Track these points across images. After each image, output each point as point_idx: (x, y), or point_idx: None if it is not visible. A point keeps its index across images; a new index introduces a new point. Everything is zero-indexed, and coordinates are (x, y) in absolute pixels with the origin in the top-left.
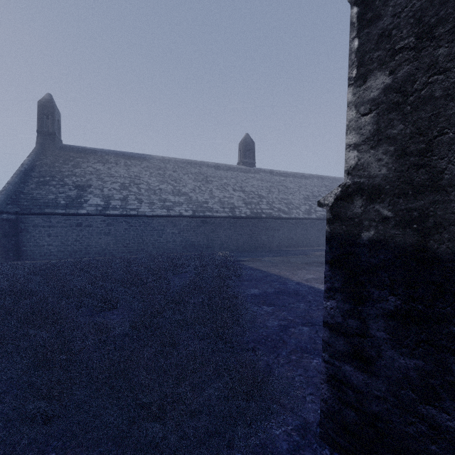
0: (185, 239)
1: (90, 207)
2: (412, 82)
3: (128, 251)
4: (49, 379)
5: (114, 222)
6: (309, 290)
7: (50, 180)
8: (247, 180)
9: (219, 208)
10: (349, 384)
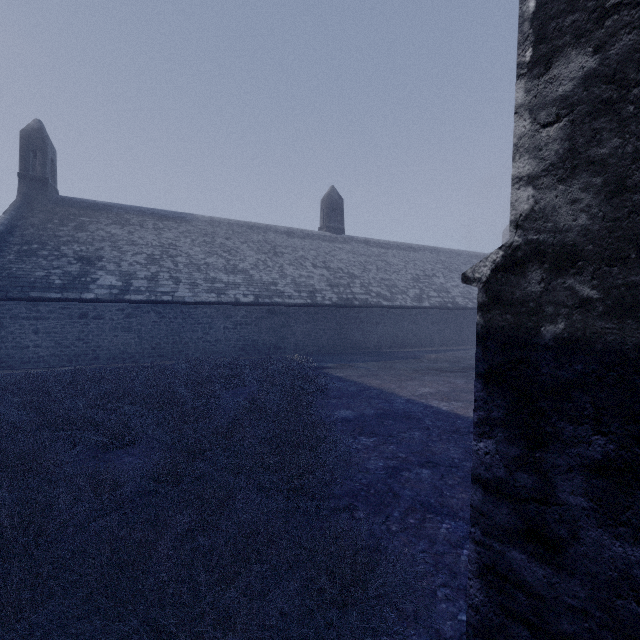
0: (243, 337)
1: (101, 289)
2: (638, 62)
3: (158, 354)
4: (6, 577)
5: (137, 312)
6: (426, 411)
7: (38, 248)
8: (333, 253)
9: (293, 292)
10: (519, 582)
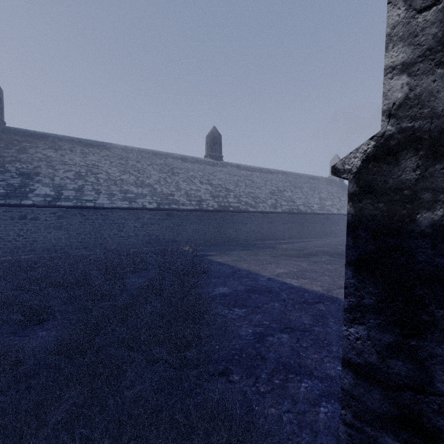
0: (148, 234)
1: (37, 197)
2: None
3: (83, 246)
4: None
5: (66, 215)
6: (282, 286)
7: None
8: (215, 174)
9: (185, 201)
10: None
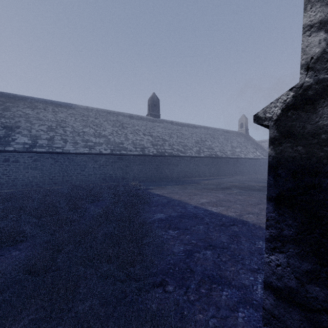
0: (104, 173)
1: (17, 145)
2: None
3: (54, 182)
4: None
5: (40, 158)
6: (205, 212)
7: None
8: (154, 128)
9: (132, 148)
10: None
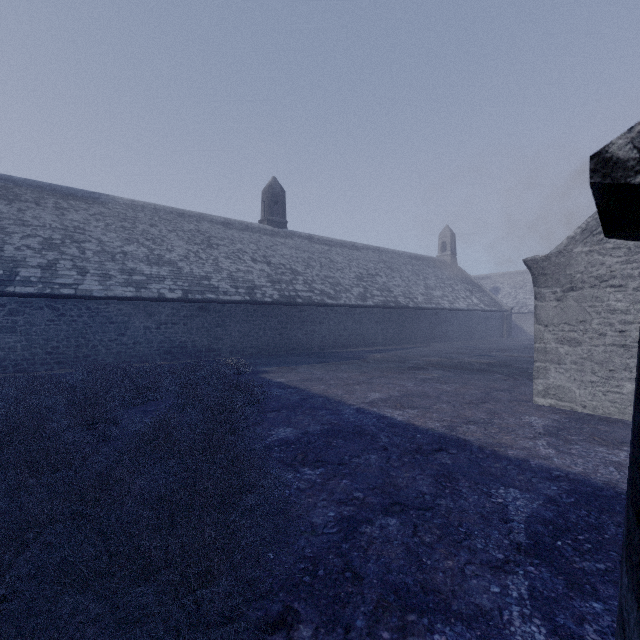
0: (169, 339)
1: None
2: None
3: (55, 361)
4: None
5: (24, 309)
6: (379, 423)
7: None
8: (275, 248)
9: (229, 288)
10: None
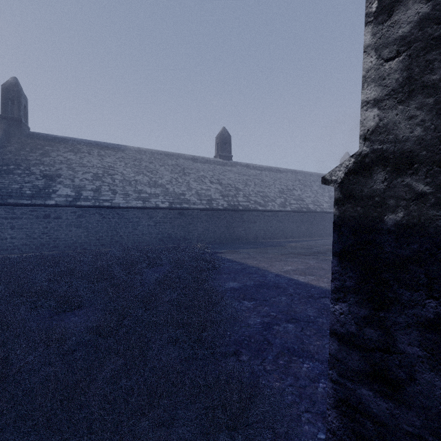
0: (161, 232)
1: (59, 197)
2: None
3: (101, 244)
4: None
5: (85, 214)
6: (289, 282)
7: (14, 168)
8: (224, 173)
9: (196, 200)
10: (367, 413)
